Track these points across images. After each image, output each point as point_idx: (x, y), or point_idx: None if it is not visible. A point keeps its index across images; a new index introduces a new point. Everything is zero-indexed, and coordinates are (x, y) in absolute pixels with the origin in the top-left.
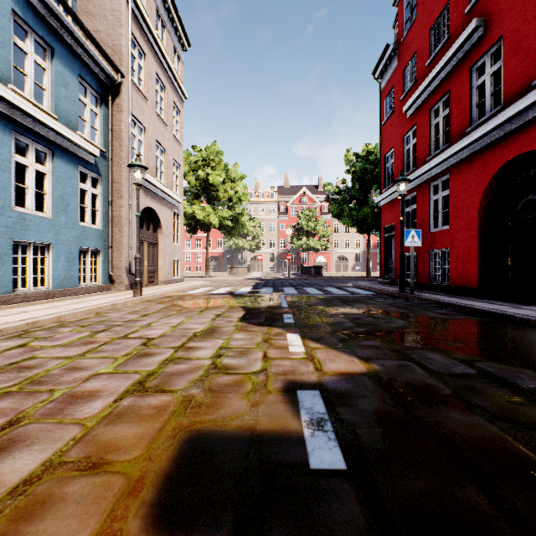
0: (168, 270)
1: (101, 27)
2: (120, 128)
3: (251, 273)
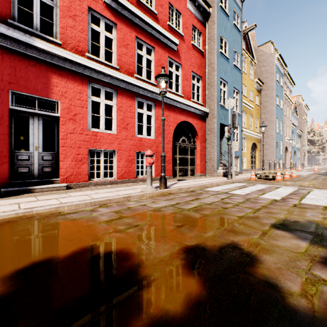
0: (305, 164)
1: (298, 124)
2: (302, 141)
3: (326, 165)
